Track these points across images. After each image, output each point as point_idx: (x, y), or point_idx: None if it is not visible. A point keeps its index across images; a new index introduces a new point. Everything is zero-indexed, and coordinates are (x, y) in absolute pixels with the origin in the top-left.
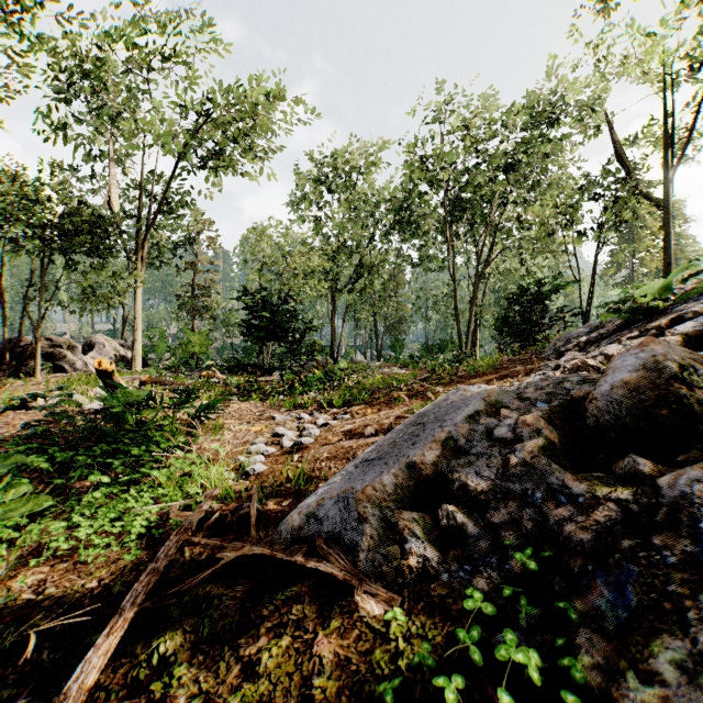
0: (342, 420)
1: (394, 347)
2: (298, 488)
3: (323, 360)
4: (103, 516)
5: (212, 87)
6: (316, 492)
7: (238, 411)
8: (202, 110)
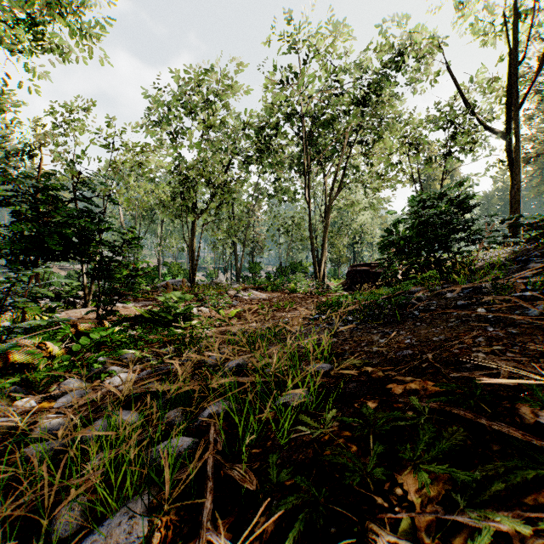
0: None
1: (252, 269)
2: None
3: (179, 283)
4: None
5: None
6: None
7: None
8: None
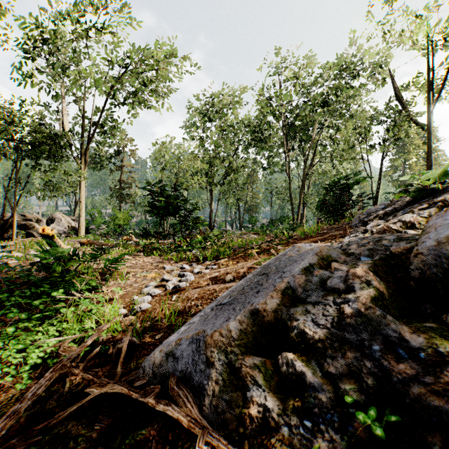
0: (211, 269)
1: (251, 221)
2: (170, 323)
3: (204, 229)
4: (12, 348)
5: (130, 49)
6: (180, 330)
7: (142, 263)
8: (124, 64)
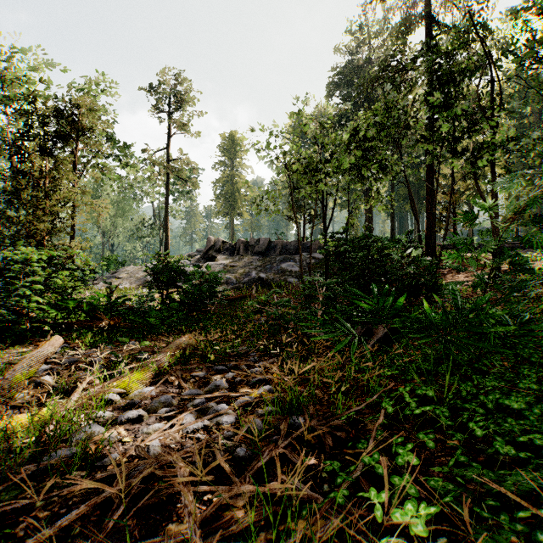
0: None
1: None
2: None
3: None
4: None
5: None
6: None
7: None
8: None
